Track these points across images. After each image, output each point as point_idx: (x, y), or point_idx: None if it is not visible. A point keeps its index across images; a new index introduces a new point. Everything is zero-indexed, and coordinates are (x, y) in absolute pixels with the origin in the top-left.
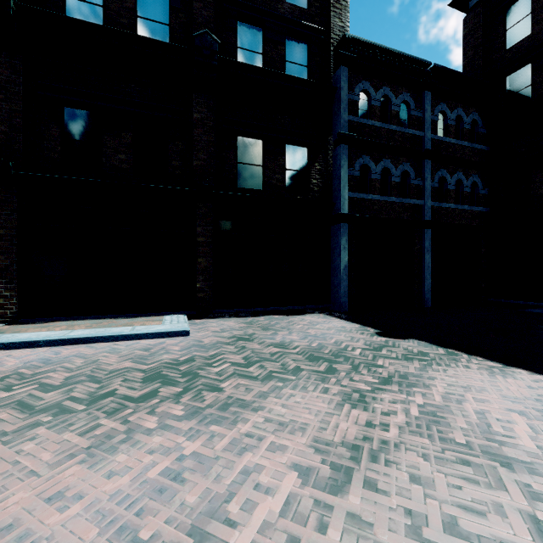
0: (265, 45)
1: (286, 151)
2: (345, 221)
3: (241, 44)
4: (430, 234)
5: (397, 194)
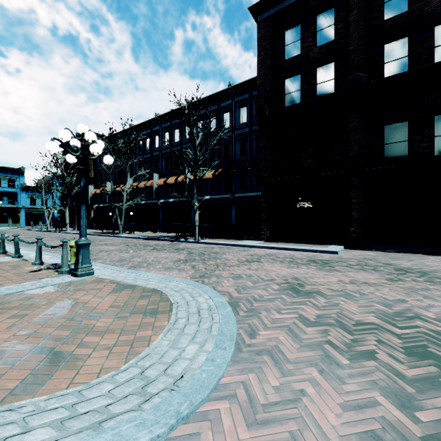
0: (410, 48)
1: (435, 121)
2: None
3: (387, 60)
4: None
5: None
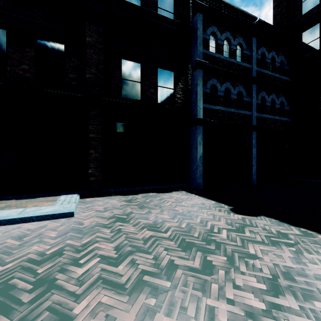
0: None
1: (158, 73)
2: (200, 124)
3: None
4: (256, 135)
5: (235, 107)
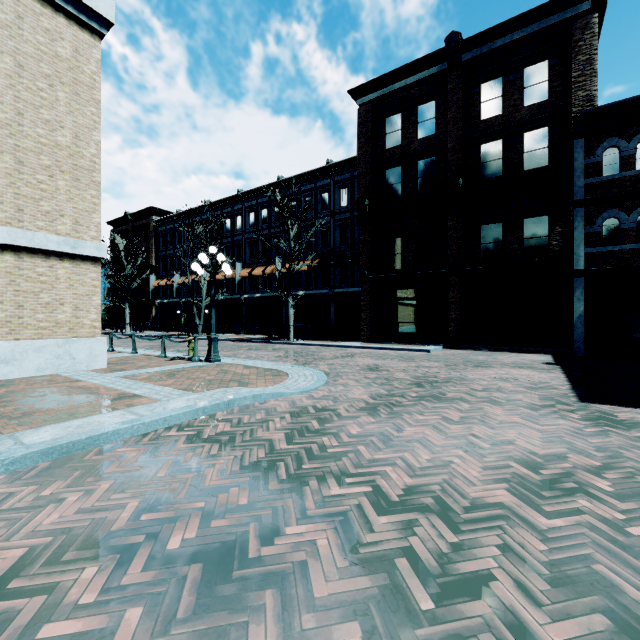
0: (503, 152)
1: (524, 224)
2: (579, 275)
3: (484, 160)
4: None
5: None
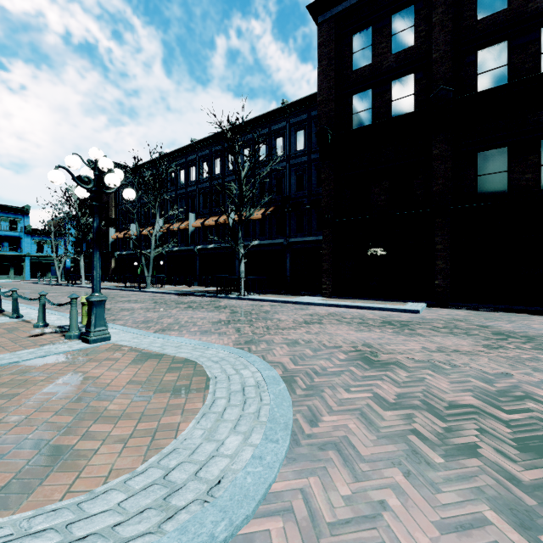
0: (509, 55)
1: (541, 147)
2: None
3: (481, 70)
4: None
5: None
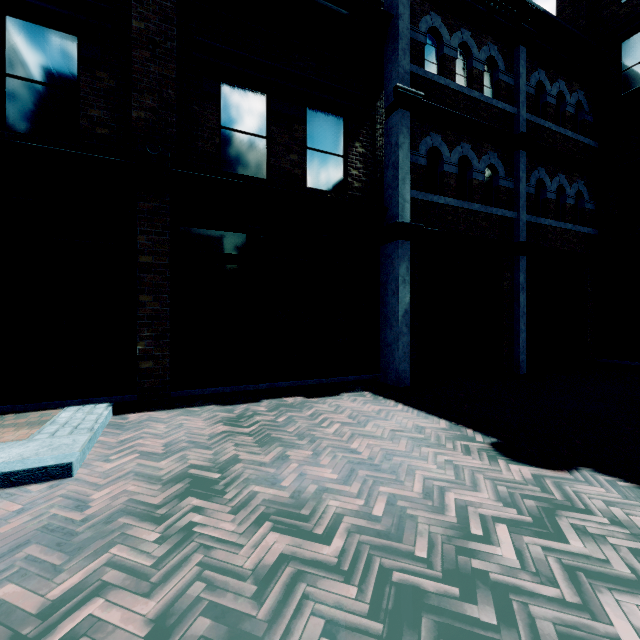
0: None
1: (307, 117)
2: (406, 236)
3: None
4: (526, 263)
5: (480, 200)
